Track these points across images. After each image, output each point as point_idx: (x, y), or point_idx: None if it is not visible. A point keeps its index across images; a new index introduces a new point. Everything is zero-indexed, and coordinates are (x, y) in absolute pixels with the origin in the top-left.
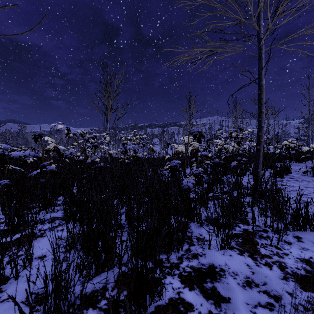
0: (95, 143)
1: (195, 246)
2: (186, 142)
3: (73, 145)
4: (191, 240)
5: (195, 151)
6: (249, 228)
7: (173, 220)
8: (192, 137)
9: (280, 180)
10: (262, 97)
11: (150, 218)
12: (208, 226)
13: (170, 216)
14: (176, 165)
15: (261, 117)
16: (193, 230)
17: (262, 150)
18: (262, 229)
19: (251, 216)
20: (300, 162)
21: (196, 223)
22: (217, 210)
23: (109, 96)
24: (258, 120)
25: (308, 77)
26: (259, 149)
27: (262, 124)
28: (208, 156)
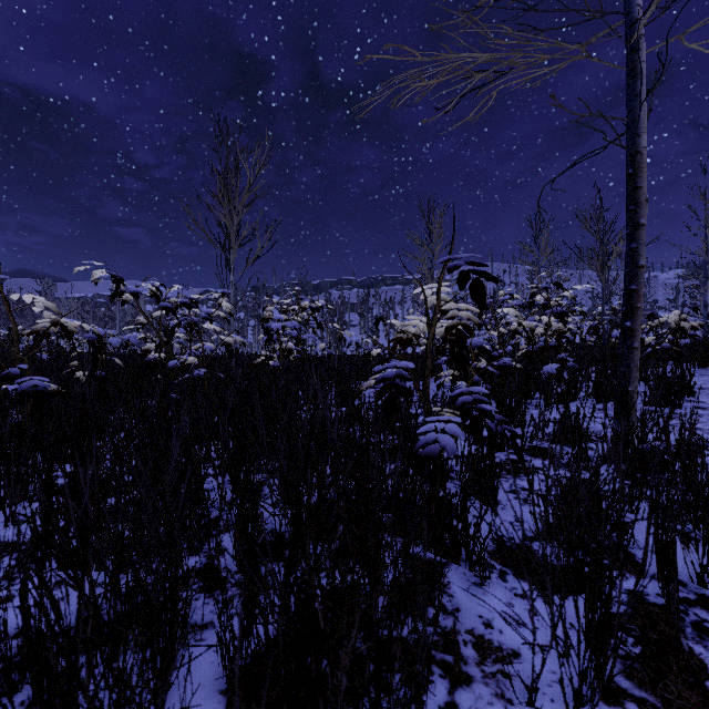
0: (195, 317)
1: (472, 686)
2: (430, 305)
3: (138, 323)
4: (454, 652)
5: (456, 333)
6: (648, 591)
7: (390, 554)
8: (449, 289)
9: (674, 413)
10: (641, 183)
11: (295, 593)
12: (507, 583)
13: (374, 591)
14: (401, 374)
15: (636, 241)
16: (459, 600)
17: (639, 332)
18: (694, 597)
19: (656, 548)
20: (703, 367)
21: (468, 570)
22: (525, 512)
23: (233, 203)
24: (627, 249)
25: (704, 170)
26: (631, 329)
27: (641, 259)
28: (488, 350)
